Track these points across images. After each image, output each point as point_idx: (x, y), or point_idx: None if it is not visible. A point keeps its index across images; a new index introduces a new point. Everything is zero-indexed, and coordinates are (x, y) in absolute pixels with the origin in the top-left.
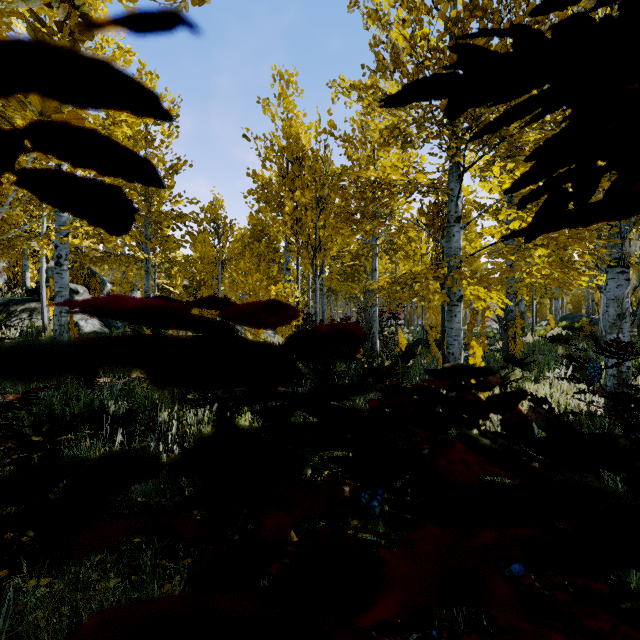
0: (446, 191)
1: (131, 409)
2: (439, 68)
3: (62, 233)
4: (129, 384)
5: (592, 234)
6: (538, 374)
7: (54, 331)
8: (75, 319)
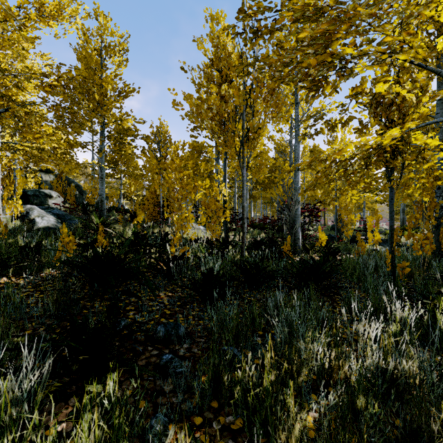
0: None
1: None
2: None
3: None
4: (0, 292)
5: None
6: None
7: None
8: (32, 216)
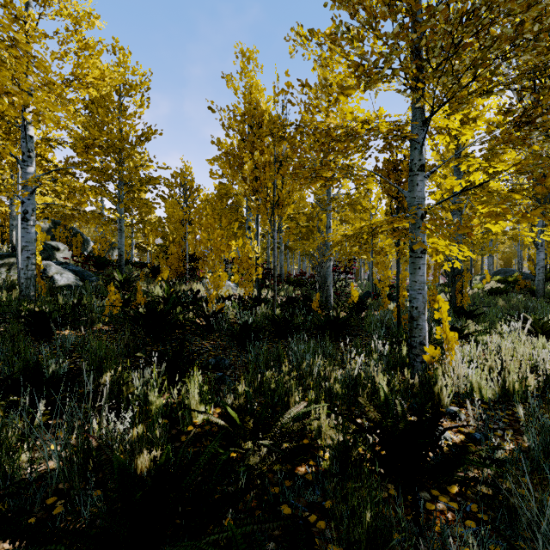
0: (411, 136)
1: (70, 370)
2: None
3: (28, 189)
4: (84, 338)
5: None
6: (490, 326)
7: (20, 284)
8: (51, 273)
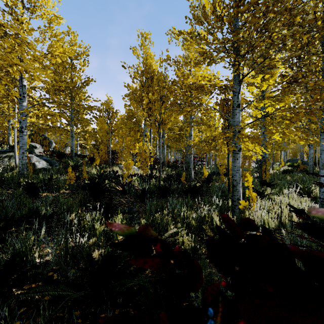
0: (232, 89)
1: (54, 212)
2: (230, 17)
3: (23, 115)
4: (57, 197)
5: (320, 111)
6: (279, 191)
7: (19, 167)
8: (33, 161)
